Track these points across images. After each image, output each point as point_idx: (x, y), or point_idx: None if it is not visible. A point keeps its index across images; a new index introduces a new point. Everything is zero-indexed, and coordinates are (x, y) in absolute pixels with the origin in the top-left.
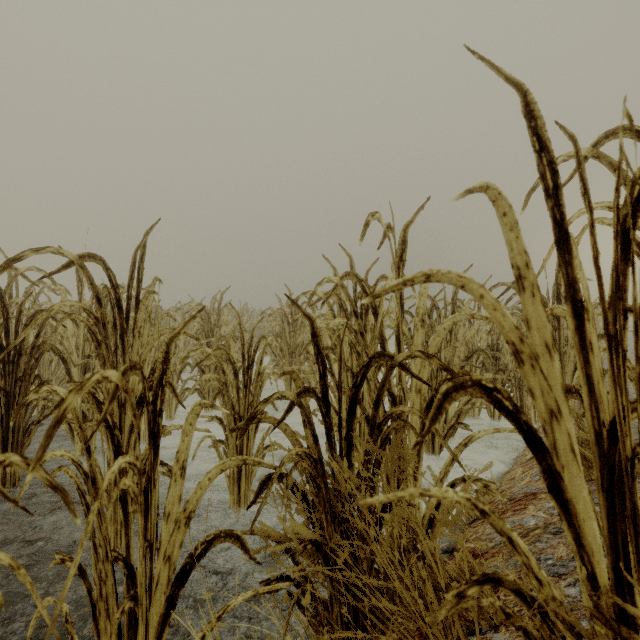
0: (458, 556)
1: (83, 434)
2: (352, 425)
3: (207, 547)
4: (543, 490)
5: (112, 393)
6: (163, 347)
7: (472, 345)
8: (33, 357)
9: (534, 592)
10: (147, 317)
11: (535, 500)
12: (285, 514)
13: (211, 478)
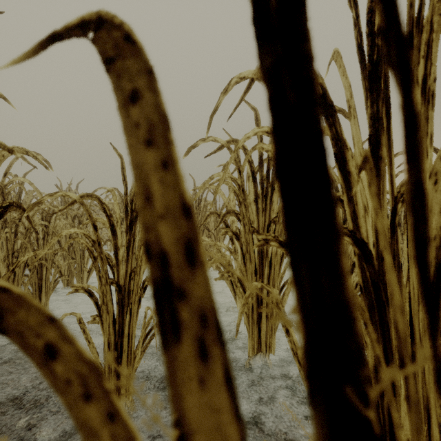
0: None
1: None
2: None
3: None
4: None
5: None
6: None
7: None
8: None
9: None
10: None
11: None
12: None
13: None
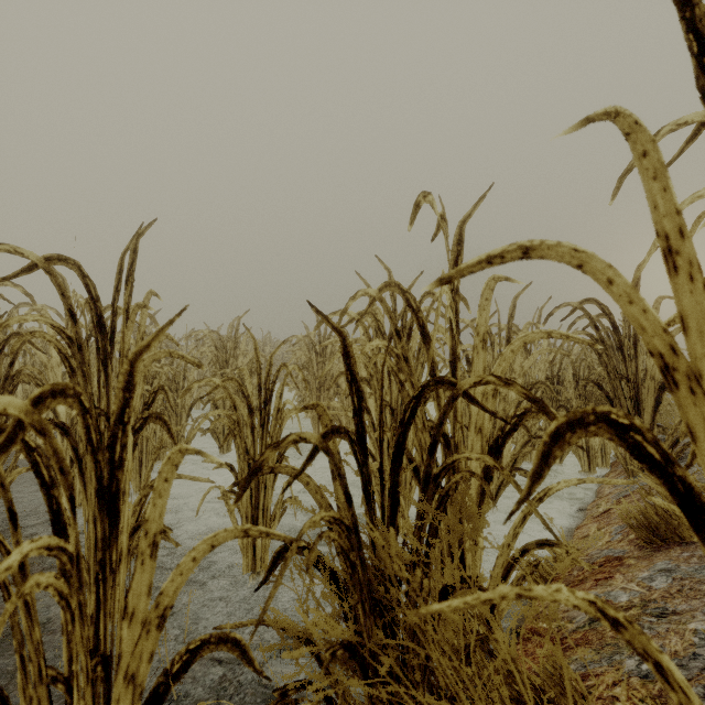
0: (541, 654)
1: (5, 495)
2: (398, 477)
3: (190, 659)
4: (630, 554)
5: (4, 434)
6: (124, 366)
7: (529, 377)
8: (6, 390)
9: (646, 704)
10: (139, 339)
11: (622, 567)
12: (306, 599)
13: (196, 558)
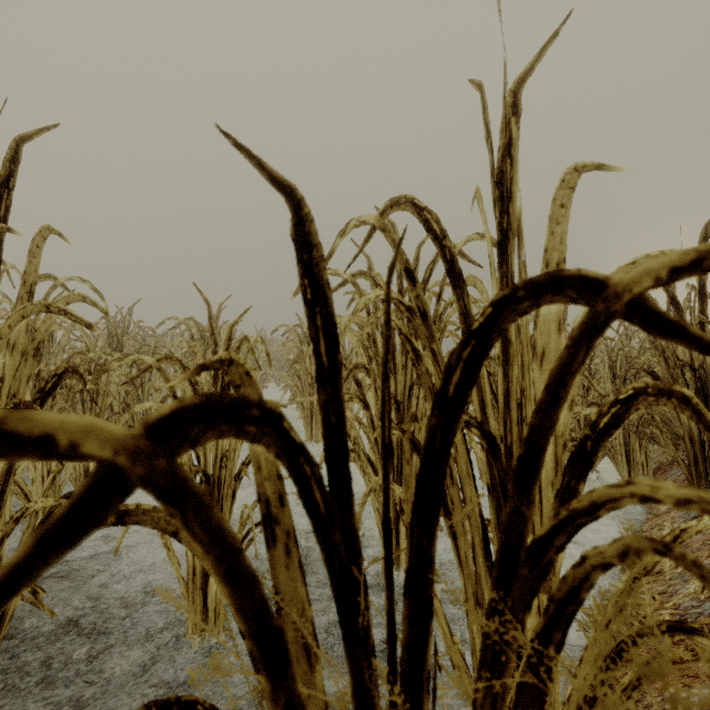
0: None
1: None
2: (430, 542)
3: None
4: None
5: None
6: None
7: None
8: None
9: None
10: (24, 295)
11: None
12: None
13: None
